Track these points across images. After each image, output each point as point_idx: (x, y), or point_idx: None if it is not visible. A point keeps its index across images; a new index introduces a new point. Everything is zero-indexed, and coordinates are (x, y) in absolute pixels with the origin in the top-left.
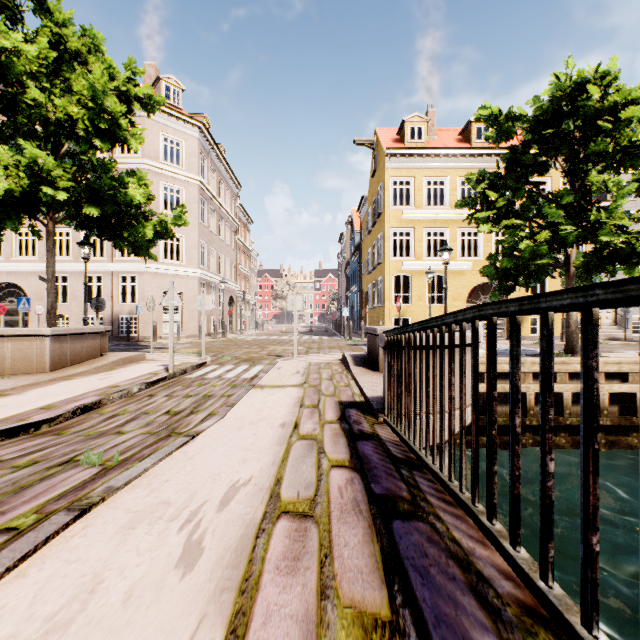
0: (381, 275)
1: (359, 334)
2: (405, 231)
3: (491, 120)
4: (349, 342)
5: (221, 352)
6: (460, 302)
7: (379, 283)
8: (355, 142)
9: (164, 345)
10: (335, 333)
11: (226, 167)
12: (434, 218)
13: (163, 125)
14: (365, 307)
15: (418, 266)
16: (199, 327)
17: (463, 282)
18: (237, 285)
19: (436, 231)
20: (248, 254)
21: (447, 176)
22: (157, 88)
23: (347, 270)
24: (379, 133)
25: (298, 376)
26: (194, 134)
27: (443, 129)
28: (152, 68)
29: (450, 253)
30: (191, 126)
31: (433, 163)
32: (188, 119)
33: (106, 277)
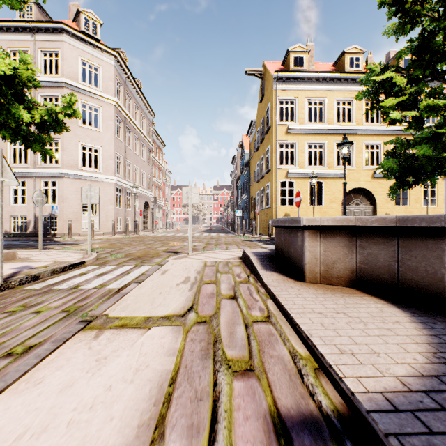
0: (269, 181)
1: (249, 232)
2: (290, 144)
3: (397, 5)
4: (242, 238)
5: (120, 248)
6: (336, 204)
7: (267, 188)
8: (246, 72)
9: (75, 241)
10: (229, 231)
11: (141, 96)
12: (314, 132)
13: (82, 51)
14: (253, 210)
15: (301, 173)
16: (112, 225)
17: (339, 187)
18: (151, 193)
19: (316, 144)
20: (161, 170)
21: (325, 97)
22: (78, 21)
23: (238, 183)
24: (266, 64)
25: (184, 289)
26: (110, 61)
27: (319, 63)
28: (76, 8)
29: (349, 148)
30: (108, 54)
31: (314, 86)
32: (105, 48)
33: (30, 181)
